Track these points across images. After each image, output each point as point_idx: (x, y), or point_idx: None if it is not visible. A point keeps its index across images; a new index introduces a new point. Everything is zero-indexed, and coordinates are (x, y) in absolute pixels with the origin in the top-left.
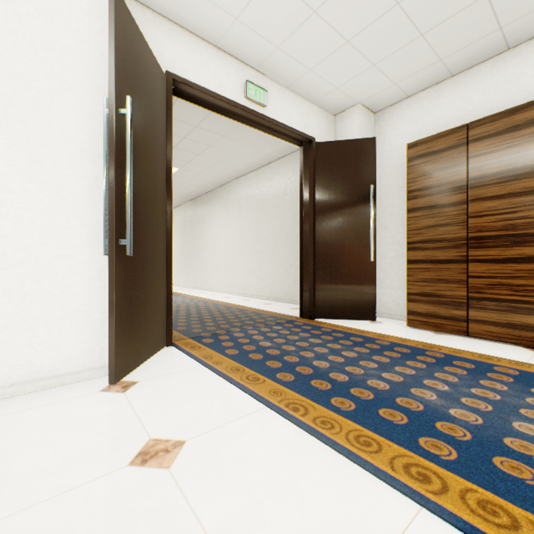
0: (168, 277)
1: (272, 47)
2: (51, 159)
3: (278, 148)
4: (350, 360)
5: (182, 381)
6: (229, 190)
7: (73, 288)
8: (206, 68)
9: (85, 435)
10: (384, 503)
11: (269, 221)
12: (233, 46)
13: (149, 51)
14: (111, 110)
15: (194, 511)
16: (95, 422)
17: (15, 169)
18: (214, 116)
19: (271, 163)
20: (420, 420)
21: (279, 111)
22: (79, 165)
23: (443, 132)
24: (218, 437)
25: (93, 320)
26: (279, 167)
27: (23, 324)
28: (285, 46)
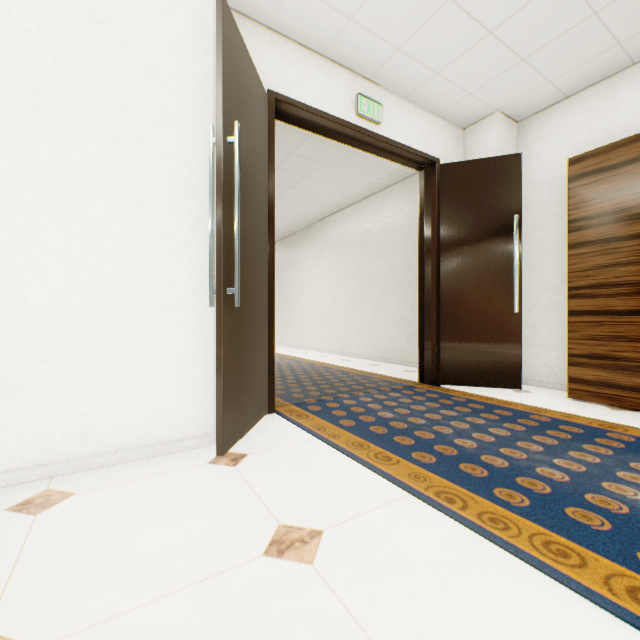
0: (269, 332)
1: (391, 49)
2: (154, 199)
3: (386, 175)
4: (502, 439)
5: (297, 456)
6: (323, 228)
7: (176, 344)
8: (311, 83)
9: (205, 514)
10: (613, 639)
11: (374, 264)
12: (343, 53)
13: (253, 67)
14: (218, 139)
15: (358, 621)
16: (212, 500)
17: (119, 212)
18: (313, 140)
19: (376, 194)
20: (630, 526)
21: (396, 128)
22: (182, 204)
23: (623, 139)
24: (360, 529)
25: (196, 381)
26: (387, 197)
27: (127, 384)
28: (408, 46)
